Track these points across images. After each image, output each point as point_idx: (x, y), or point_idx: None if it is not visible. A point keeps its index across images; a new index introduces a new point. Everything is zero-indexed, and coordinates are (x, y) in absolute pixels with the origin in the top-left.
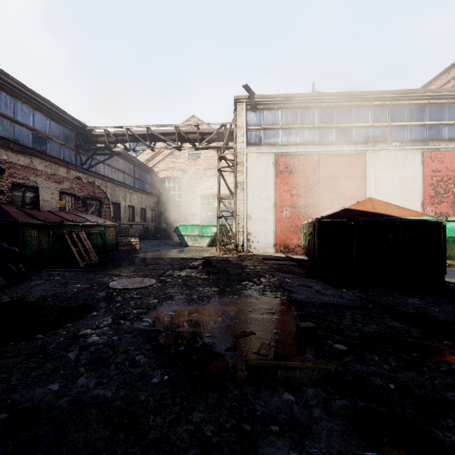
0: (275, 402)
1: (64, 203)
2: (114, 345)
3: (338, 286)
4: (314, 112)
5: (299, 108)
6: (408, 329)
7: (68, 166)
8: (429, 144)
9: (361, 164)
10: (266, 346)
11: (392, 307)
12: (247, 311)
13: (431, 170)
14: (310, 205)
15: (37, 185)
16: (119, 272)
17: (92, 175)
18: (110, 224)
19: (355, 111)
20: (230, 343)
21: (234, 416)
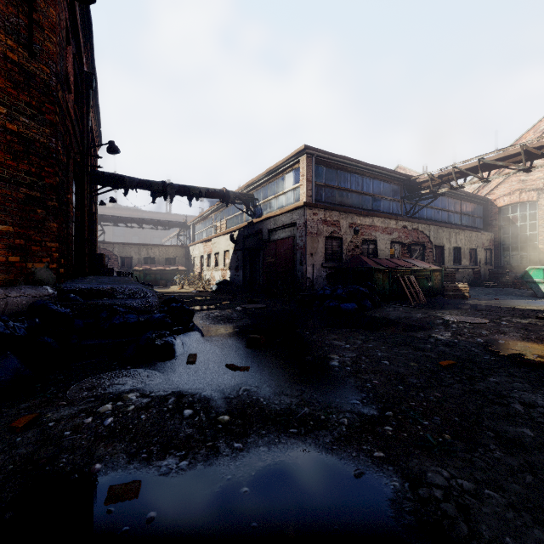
0: None
1: (393, 251)
2: (456, 343)
3: None
4: None
5: None
6: None
7: (397, 218)
8: None
9: None
10: None
11: None
12: None
13: None
14: None
15: (376, 238)
16: (449, 312)
17: (416, 221)
18: (435, 268)
19: None
20: None
21: (537, 376)
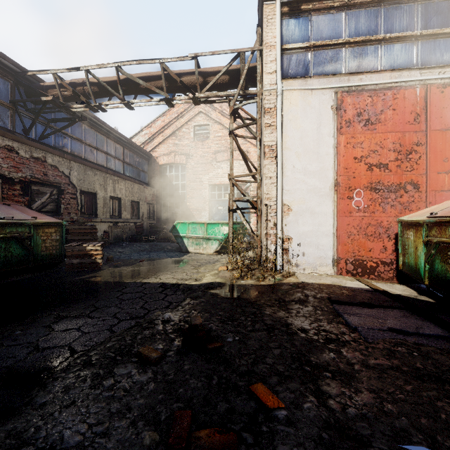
0: None
1: None
2: None
3: None
4: (412, 8)
5: (382, 3)
6: None
7: None
8: None
9: None
10: None
11: None
12: None
13: None
14: (407, 185)
15: None
16: None
17: (40, 147)
18: (45, 221)
19: None
20: None
21: None
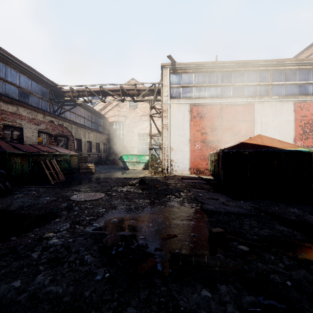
0: (195, 298)
1: (41, 139)
2: (69, 246)
3: (237, 199)
4: (218, 75)
5: (207, 72)
6: (293, 233)
7: (44, 112)
8: (299, 97)
9: (251, 111)
10: (186, 247)
11: (279, 215)
12: (171, 218)
13: (300, 116)
14: (215, 141)
15: (21, 126)
16: (79, 188)
17: (61, 119)
18: (74, 154)
19: (247, 74)
20: (158, 244)
21: (161, 312)
